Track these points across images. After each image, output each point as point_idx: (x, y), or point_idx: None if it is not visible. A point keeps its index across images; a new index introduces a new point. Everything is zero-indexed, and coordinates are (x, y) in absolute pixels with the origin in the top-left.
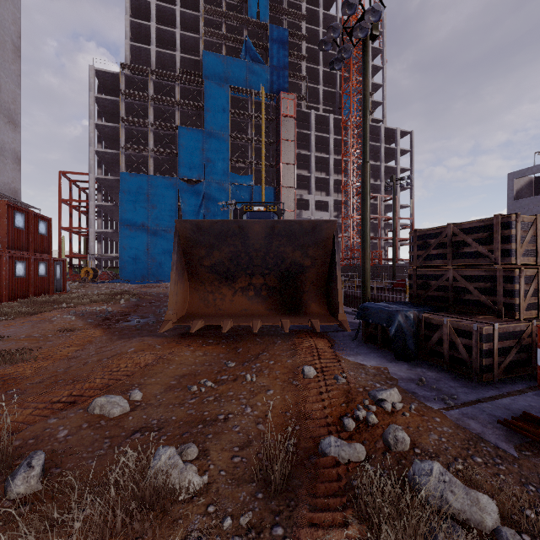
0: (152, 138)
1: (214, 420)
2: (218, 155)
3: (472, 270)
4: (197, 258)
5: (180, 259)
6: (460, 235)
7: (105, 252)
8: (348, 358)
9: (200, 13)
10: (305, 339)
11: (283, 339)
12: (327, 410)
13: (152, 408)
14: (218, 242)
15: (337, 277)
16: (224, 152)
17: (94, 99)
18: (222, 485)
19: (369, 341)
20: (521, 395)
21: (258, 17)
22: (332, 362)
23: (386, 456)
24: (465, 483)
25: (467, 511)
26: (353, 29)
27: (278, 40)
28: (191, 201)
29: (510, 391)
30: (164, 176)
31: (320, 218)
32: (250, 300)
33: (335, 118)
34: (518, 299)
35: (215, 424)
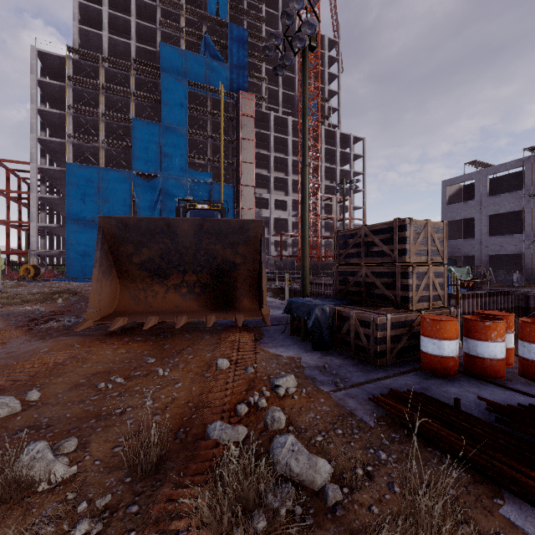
0: (103, 129)
1: (110, 414)
2: (175, 150)
3: (379, 267)
4: (125, 255)
5: (107, 256)
6: (370, 236)
7: (49, 248)
8: (269, 350)
9: (157, 3)
10: (233, 334)
11: (213, 334)
12: (227, 398)
13: (47, 407)
14: (147, 239)
15: (262, 274)
16: (182, 147)
17: (37, 83)
18: (92, 474)
19: (295, 333)
20: (403, 375)
21: (218, 14)
22: (248, 354)
23: (261, 435)
24: (314, 451)
25: (304, 474)
26: (292, 38)
27: (238, 40)
28: (146, 196)
29: (396, 373)
30: (116, 169)
31: (279, 216)
32: (183, 297)
33: (293, 121)
34: (411, 293)
35: (109, 418)
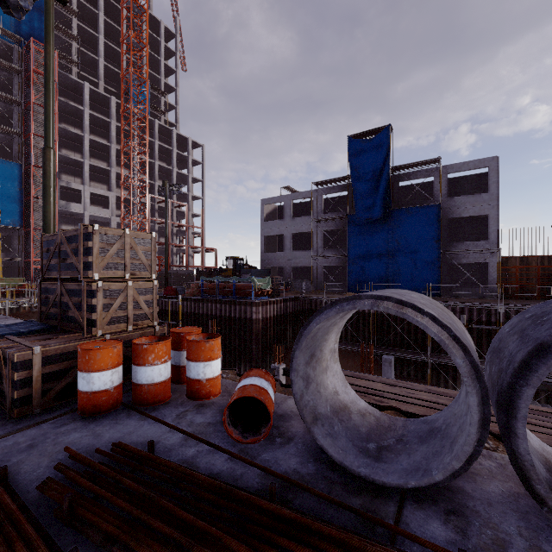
0: None
1: None
2: None
3: (72, 283)
4: None
5: None
6: (65, 244)
7: None
8: None
9: None
10: None
11: None
12: None
13: None
14: None
15: None
16: None
17: None
18: None
19: None
20: (32, 428)
21: None
22: None
23: None
24: None
25: None
26: None
27: None
28: None
29: (30, 425)
30: None
31: (97, 214)
32: None
33: (119, 103)
34: (97, 314)
35: None
